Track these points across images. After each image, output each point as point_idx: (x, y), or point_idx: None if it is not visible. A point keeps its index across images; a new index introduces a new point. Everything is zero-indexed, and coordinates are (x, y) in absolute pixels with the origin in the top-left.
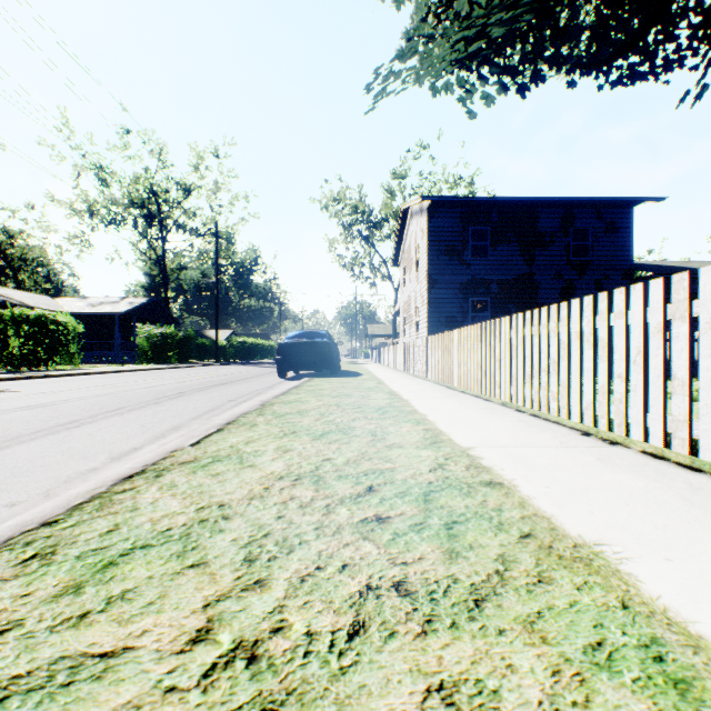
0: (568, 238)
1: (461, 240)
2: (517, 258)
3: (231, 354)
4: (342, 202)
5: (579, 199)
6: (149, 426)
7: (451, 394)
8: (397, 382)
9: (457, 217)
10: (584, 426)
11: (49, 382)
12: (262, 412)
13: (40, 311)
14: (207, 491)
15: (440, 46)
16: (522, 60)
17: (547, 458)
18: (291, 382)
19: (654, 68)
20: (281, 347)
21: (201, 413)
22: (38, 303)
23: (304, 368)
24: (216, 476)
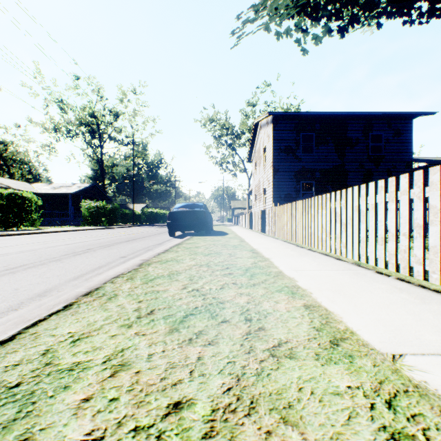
0: (368, 140)
1: (295, 142)
2: (333, 154)
3: (144, 220)
4: (215, 121)
5: (376, 113)
6: (21, 289)
7: (303, 252)
8: (254, 240)
9: (292, 126)
10: None
11: (3, 239)
12: (134, 275)
13: (11, 190)
14: None
15: None
16: (346, 2)
17: None
18: (177, 240)
19: None
20: (170, 214)
21: (86, 272)
22: (19, 187)
23: (187, 229)
24: None
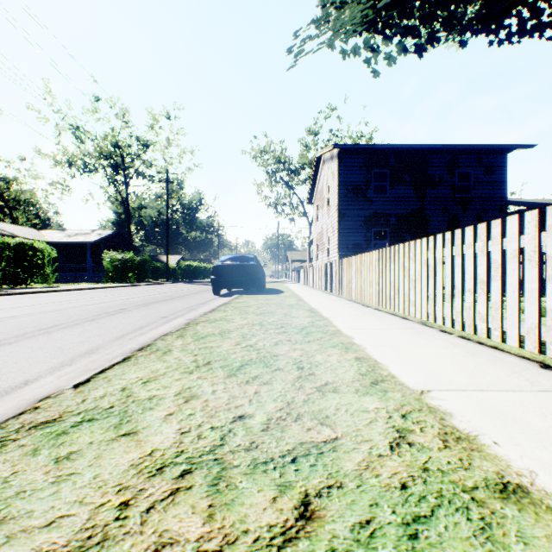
0: (453, 179)
1: (365, 181)
2: (411, 195)
3: (180, 275)
4: (268, 154)
5: (463, 146)
6: (66, 348)
7: (367, 312)
8: (314, 299)
9: (361, 162)
10: (533, 353)
11: (16, 299)
12: (183, 333)
13: (20, 239)
14: (12, 517)
15: (351, 7)
16: (423, 19)
17: (539, 414)
18: (223, 299)
19: (540, 24)
20: (215, 268)
21: (128, 332)
22: (25, 234)
23: (235, 286)
24: (61, 462)
